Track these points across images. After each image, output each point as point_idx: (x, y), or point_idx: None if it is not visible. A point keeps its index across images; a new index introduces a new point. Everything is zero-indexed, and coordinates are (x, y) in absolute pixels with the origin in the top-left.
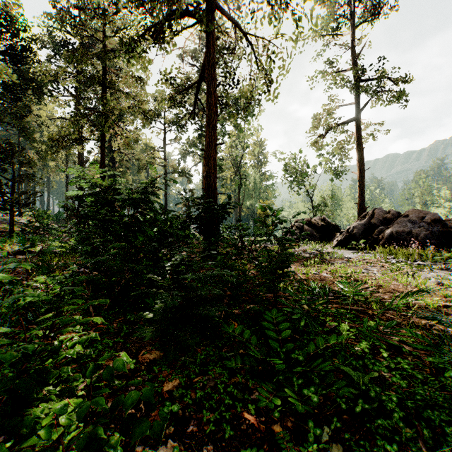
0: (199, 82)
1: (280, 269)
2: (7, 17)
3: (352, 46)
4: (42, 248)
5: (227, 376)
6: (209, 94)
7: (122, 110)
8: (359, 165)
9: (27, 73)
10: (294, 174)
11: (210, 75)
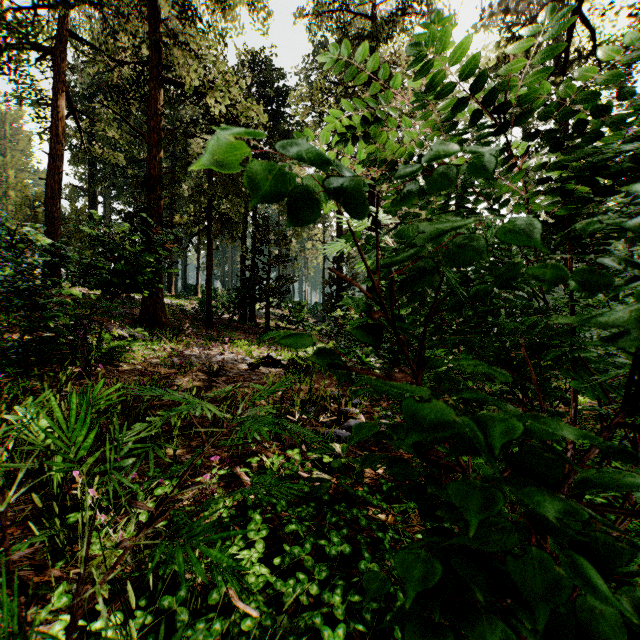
0: None
1: None
2: (265, 70)
3: None
4: (291, 358)
5: None
6: None
7: (404, 114)
8: None
9: (283, 130)
10: None
11: None
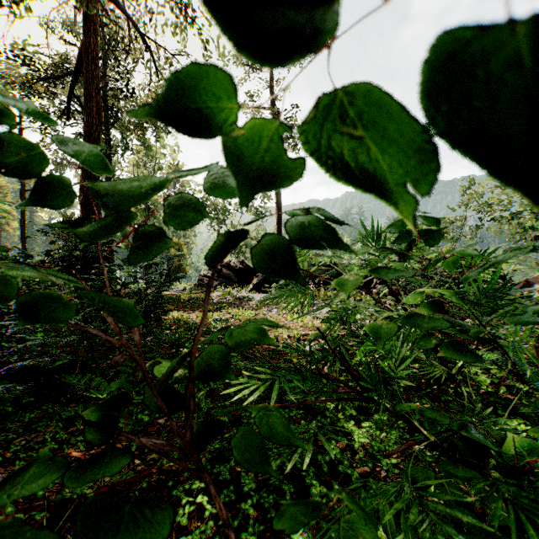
0: (75, 74)
1: (150, 312)
2: None
3: (271, 85)
4: None
5: (61, 426)
6: (89, 96)
7: None
8: (278, 208)
9: None
10: (215, 210)
11: (91, 71)
